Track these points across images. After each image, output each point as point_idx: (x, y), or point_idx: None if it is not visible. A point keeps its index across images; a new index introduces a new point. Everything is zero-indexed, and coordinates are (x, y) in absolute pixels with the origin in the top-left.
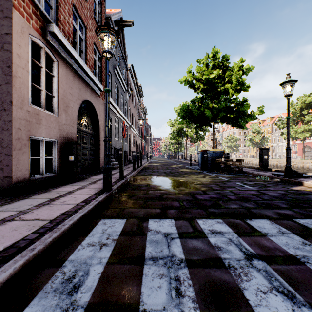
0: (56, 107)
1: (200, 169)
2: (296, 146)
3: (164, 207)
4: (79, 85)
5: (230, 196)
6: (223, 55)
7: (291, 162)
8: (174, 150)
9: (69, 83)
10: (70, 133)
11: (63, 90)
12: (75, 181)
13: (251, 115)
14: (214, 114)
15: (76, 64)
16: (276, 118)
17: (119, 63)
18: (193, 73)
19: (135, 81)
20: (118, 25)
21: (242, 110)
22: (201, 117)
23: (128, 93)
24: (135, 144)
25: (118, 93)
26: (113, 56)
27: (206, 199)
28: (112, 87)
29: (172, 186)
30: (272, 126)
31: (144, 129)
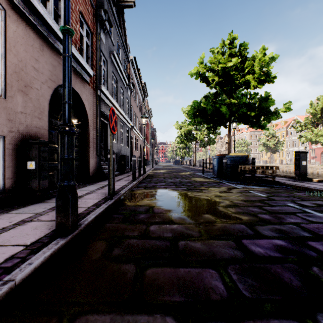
0: (3, 82)
1: (217, 178)
2: (314, 151)
3: (187, 302)
4: (53, 60)
5: (313, 243)
6: (241, 44)
7: (311, 168)
8: (181, 155)
9: (31, 52)
10: (34, 127)
11: (18, 59)
12: (35, 202)
13: (275, 113)
14: (232, 112)
15: (45, 26)
16: (290, 120)
17: (118, 51)
18: (205, 64)
19: (138, 78)
20: (117, 6)
21: (265, 106)
22: (216, 116)
23: (130, 89)
24: (139, 148)
25: (117, 86)
26: (110, 39)
27: (273, 255)
28: (109, 78)
29: (189, 212)
30: (287, 129)
31: (148, 133)
